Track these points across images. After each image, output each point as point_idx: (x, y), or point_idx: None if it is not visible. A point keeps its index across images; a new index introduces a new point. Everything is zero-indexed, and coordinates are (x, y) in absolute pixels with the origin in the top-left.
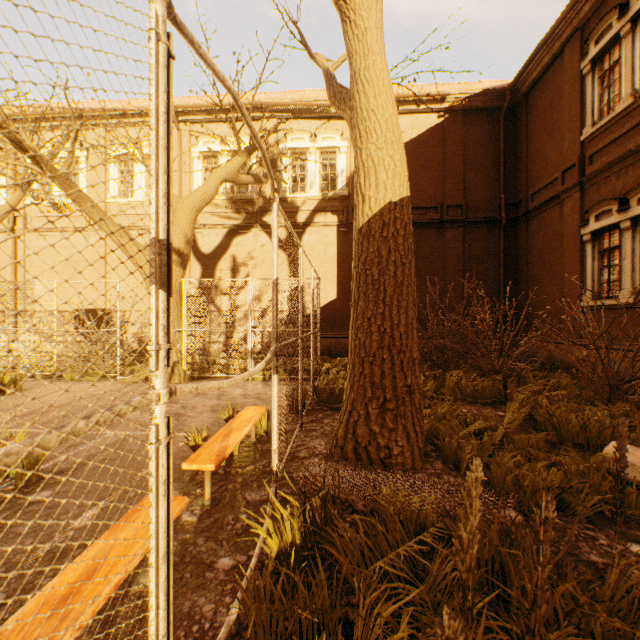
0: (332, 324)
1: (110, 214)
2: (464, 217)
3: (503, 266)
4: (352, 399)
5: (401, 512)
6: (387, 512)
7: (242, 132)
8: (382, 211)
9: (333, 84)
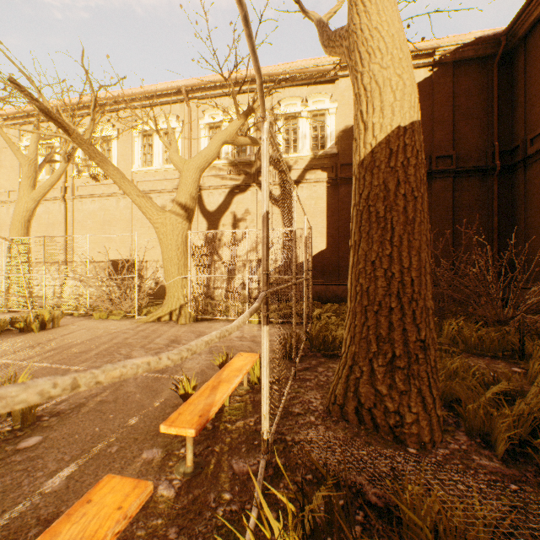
0: (322, 272)
1: (135, 181)
2: (454, 167)
3: (497, 214)
4: (353, 352)
5: (443, 534)
6: (423, 535)
7: (241, 103)
8: (388, 138)
9: (326, 30)
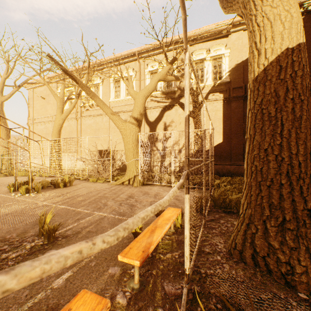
0: (219, 157)
1: (111, 107)
2: None
3: None
4: (249, 214)
5: None
6: None
7: (169, 57)
8: (278, 58)
9: None
